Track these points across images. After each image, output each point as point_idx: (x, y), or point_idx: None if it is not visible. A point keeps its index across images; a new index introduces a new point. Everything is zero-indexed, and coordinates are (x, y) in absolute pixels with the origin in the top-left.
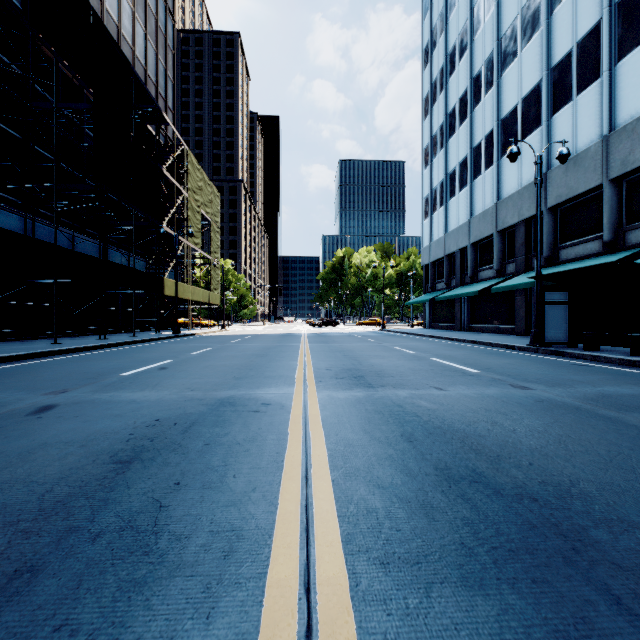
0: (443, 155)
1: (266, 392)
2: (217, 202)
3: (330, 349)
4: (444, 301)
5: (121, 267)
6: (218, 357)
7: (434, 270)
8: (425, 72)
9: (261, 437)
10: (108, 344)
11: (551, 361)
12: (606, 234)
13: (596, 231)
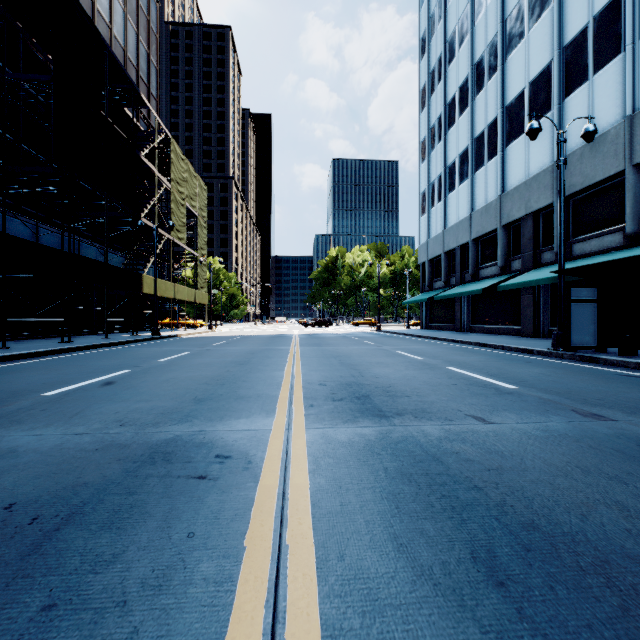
0: (441, 147)
1: (230, 428)
2: (204, 196)
3: (324, 354)
4: (442, 300)
5: (89, 261)
6: (188, 365)
7: (432, 268)
8: (422, 62)
9: (183, 570)
10: (66, 348)
11: (590, 370)
12: (629, 225)
13: (615, 223)
